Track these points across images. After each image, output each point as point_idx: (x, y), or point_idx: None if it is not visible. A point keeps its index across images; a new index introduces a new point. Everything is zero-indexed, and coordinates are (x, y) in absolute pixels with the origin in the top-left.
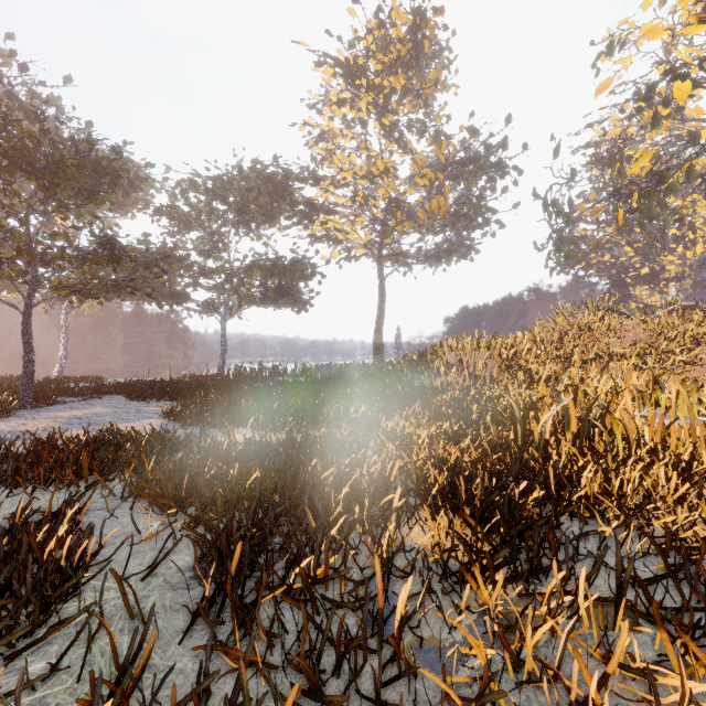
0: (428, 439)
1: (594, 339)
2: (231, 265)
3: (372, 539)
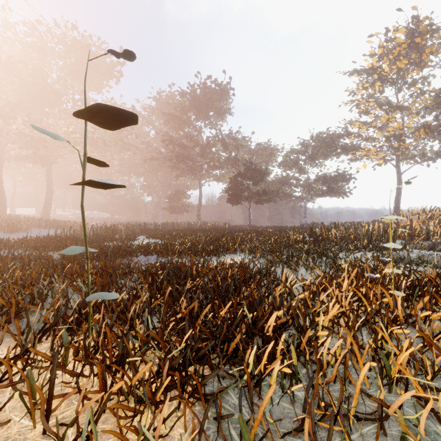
0: None
1: None
2: (306, 182)
3: None
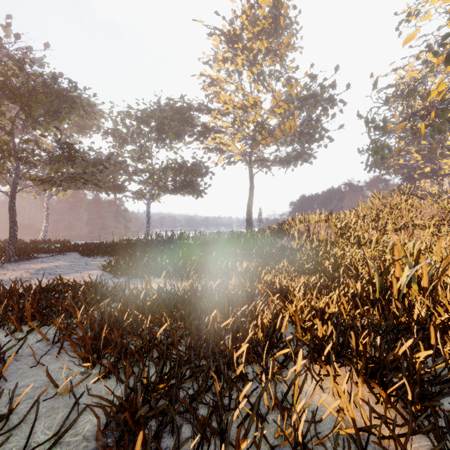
0: (302, 291)
1: (401, 214)
2: (153, 167)
3: (279, 408)
